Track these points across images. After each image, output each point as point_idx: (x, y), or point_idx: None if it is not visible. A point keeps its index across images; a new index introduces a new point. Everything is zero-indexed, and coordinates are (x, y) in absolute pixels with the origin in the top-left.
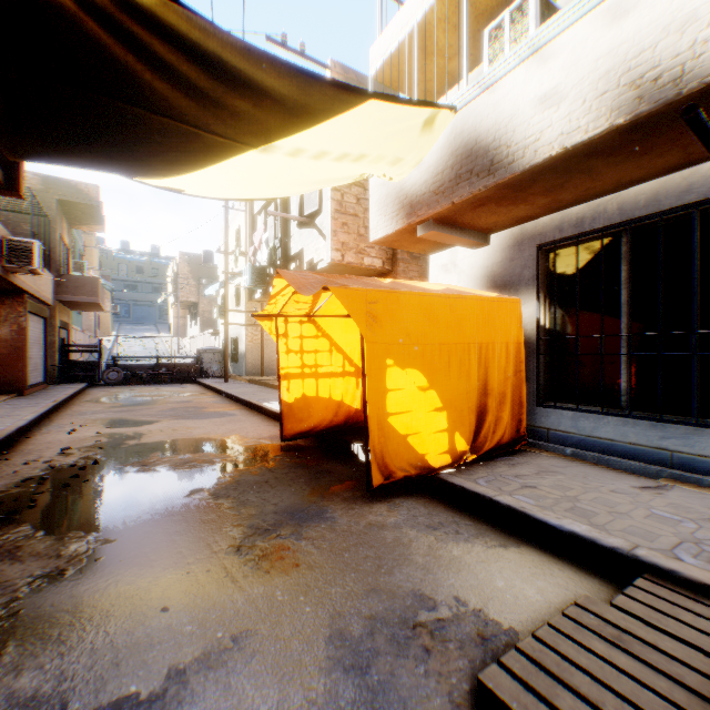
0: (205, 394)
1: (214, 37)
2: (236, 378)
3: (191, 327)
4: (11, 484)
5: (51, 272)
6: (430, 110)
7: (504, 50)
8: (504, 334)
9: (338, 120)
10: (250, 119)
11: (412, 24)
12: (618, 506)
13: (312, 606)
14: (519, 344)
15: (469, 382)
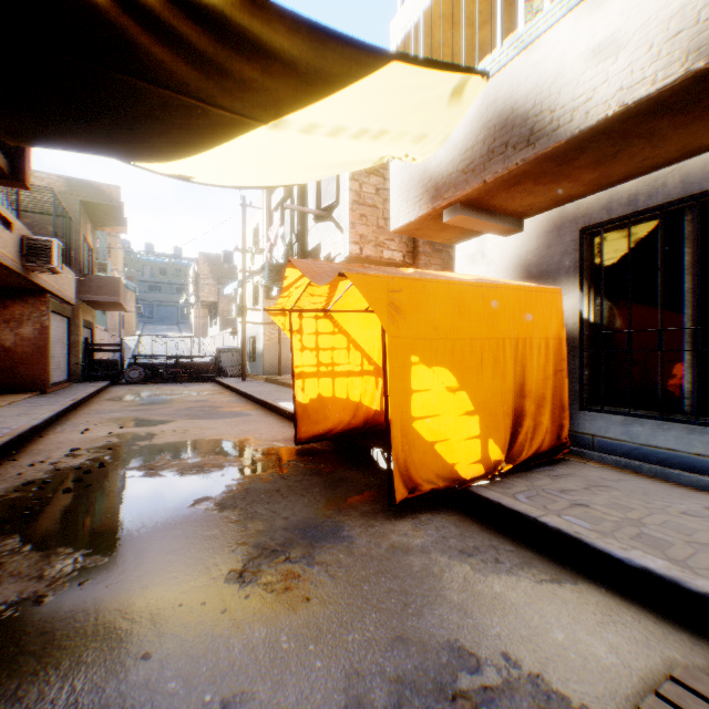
0: (222, 393)
1: None
2: (254, 377)
3: (211, 327)
4: (12, 487)
5: (74, 272)
6: (460, 76)
7: (542, 9)
8: (543, 328)
9: (356, 88)
10: (258, 88)
11: None
12: (695, 533)
13: (323, 659)
14: (560, 340)
15: (504, 382)
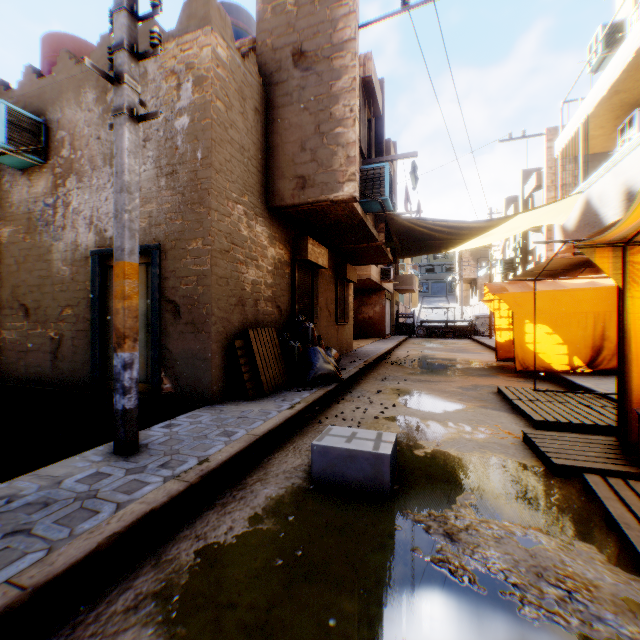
0: (472, 344)
1: (453, 223)
2: None
3: (471, 298)
4: (396, 360)
5: None
6: (559, 201)
7: (624, 141)
8: None
9: (506, 223)
10: (469, 233)
11: (568, 138)
12: None
13: (472, 382)
14: None
15: (584, 332)
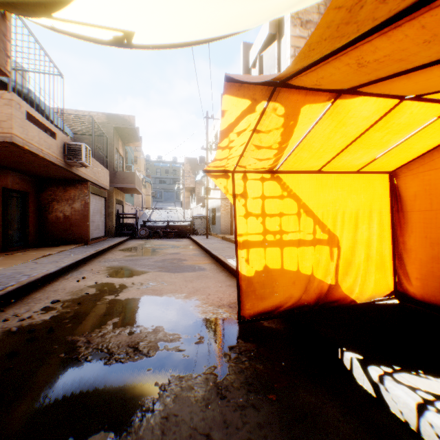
0: (191, 247)
1: None
2: (214, 236)
3: (191, 203)
4: None
5: (108, 169)
6: None
7: None
8: None
9: None
10: None
11: None
12: None
13: None
14: None
15: None
